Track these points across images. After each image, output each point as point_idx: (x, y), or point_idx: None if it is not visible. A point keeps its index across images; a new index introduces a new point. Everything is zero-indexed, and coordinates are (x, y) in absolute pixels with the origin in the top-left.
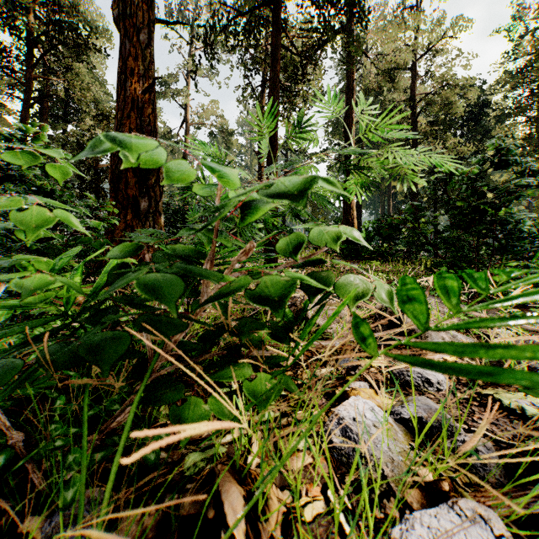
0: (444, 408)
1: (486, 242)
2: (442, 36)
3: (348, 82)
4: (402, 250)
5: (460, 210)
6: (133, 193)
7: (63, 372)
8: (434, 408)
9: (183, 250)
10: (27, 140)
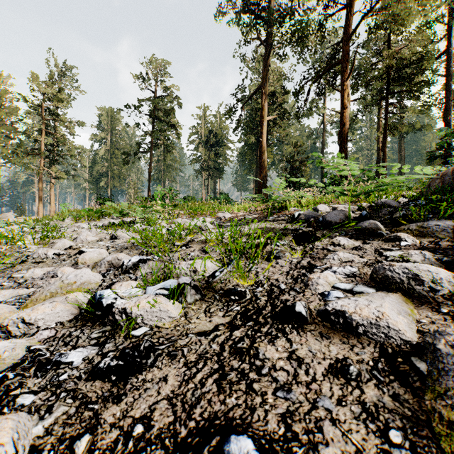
0: None
1: None
2: None
3: (445, 87)
4: None
5: None
6: None
7: None
8: None
9: None
10: None
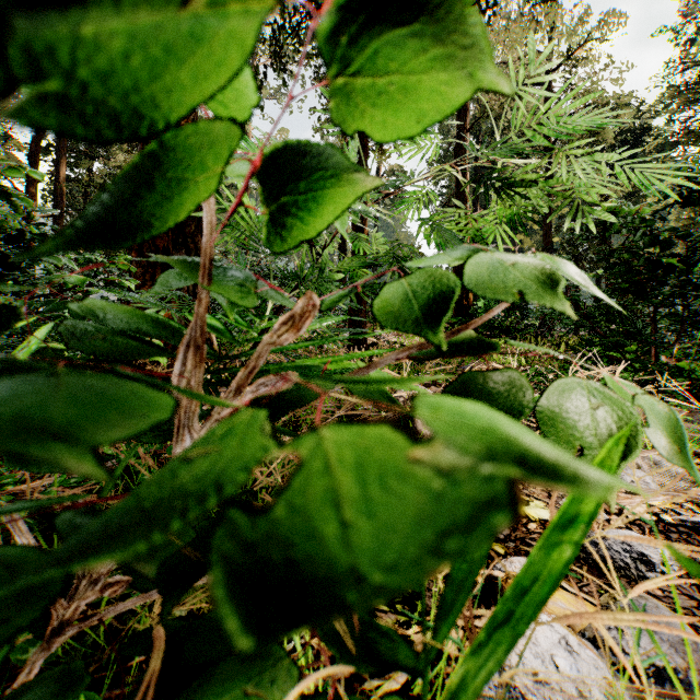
0: (691, 623)
1: (658, 312)
2: (586, 39)
3: None
4: (534, 325)
5: (630, 267)
6: (164, 244)
7: (4, 532)
8: (691, 641)
9: (122, 318)
10: (38, 180)
